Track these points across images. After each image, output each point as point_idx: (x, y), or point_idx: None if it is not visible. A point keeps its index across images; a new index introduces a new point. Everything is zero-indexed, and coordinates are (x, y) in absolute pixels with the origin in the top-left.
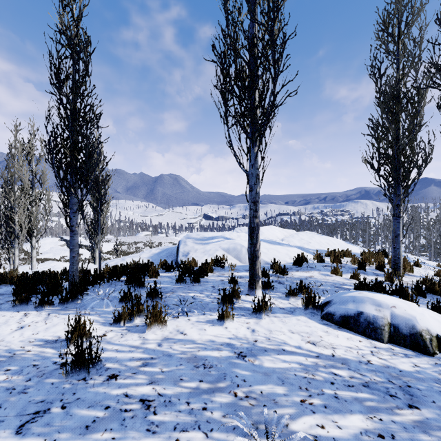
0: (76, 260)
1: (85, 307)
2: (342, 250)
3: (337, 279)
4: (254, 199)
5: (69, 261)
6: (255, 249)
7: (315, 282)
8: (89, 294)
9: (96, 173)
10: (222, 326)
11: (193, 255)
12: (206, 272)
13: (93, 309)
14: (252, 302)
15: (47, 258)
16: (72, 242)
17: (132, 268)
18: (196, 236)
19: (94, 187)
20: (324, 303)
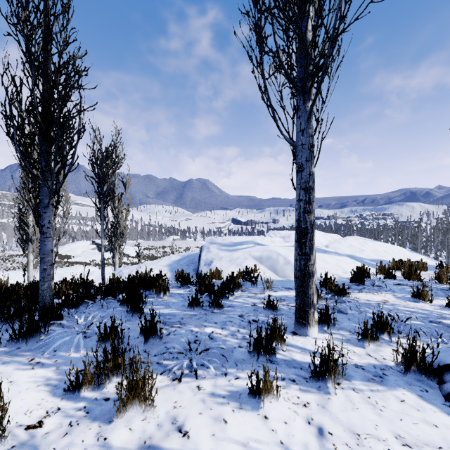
0: (49, 273)
1: (44, 349)
2: (409, 261)
3: (427, 307)
4: (306, 184)
5: (98, 265)
6: (308, 263)
7: (396, 312)
8: (63, 323)
9: (115, 173)
10: (258, 411)
11: (218, 265)
12: (231, 291)
13: (55, 352)
14: (304, 349)
15: (78, 262)
16: (42, 249)
17: (131, 284)
18: (222, 240)
19: (95, 180)
20: (443, 366)
